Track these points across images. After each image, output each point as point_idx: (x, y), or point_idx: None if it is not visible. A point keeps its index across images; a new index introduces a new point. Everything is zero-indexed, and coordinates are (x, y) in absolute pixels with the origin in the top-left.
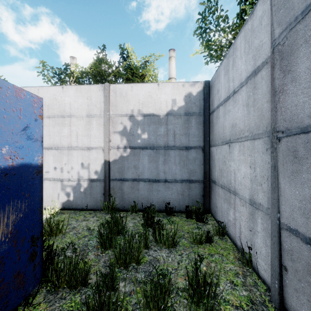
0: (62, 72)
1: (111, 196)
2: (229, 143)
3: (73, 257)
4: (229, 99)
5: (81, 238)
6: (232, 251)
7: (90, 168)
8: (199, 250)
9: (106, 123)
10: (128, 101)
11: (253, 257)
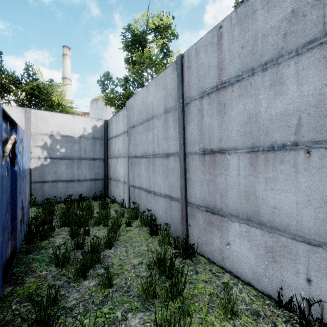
0: None
1: (33, 195)
2: (117, 158)
3: (41, 213)
4: (117, 137)
5: None
6: (117, 206)
7: None
8: None
9: None
10: (48, 124)
11: (124, 203)
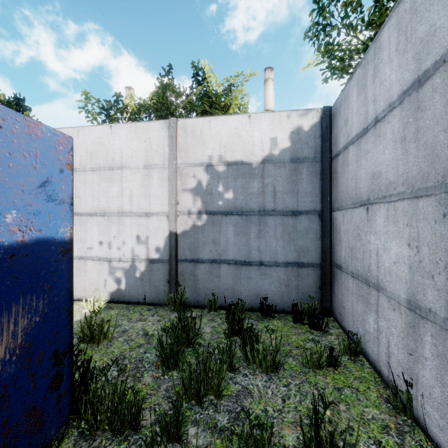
0: (112, 106)
1: (179, 285)
2: (367, 205)
3: (118, 383)
4: (367, 133)
5: (135, 349)
6: (374, 385)
7: (149, 243)
8: (318, 379)
9: (171, 177)
10: (204, 143)
11: (416, 400)
